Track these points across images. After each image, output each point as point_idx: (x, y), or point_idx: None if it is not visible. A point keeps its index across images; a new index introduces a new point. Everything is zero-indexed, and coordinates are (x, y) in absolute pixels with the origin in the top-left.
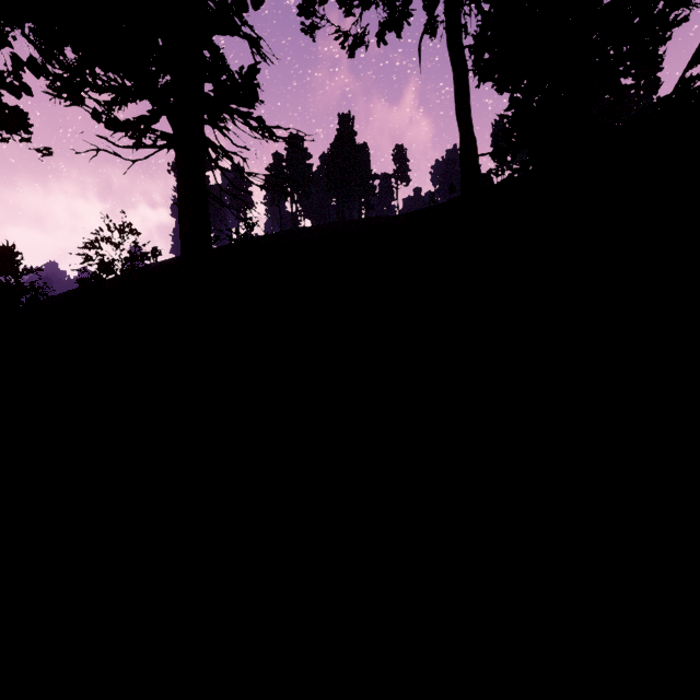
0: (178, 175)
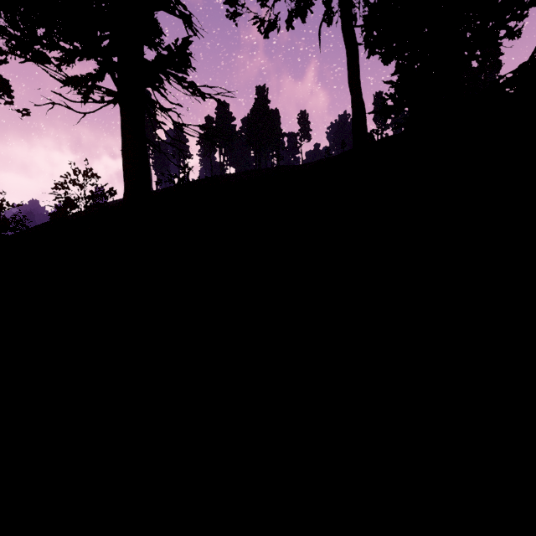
0: (122, 125)
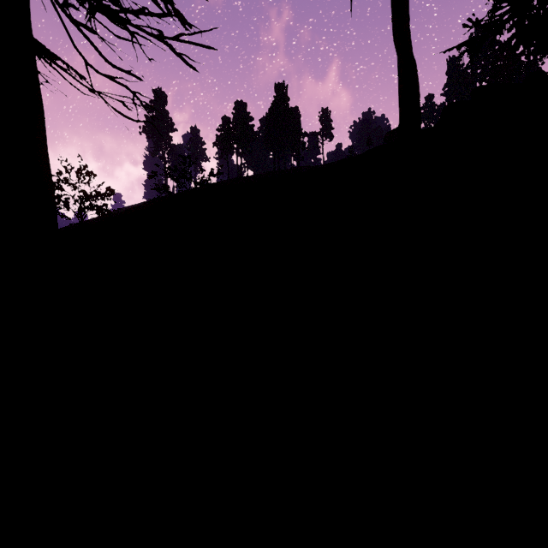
0: None
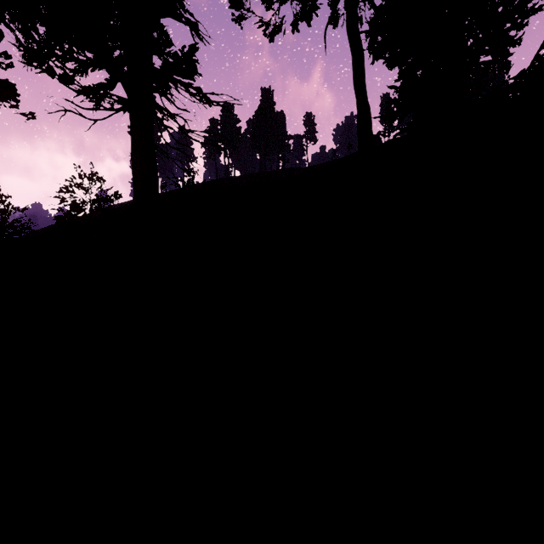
0: (131, 132)
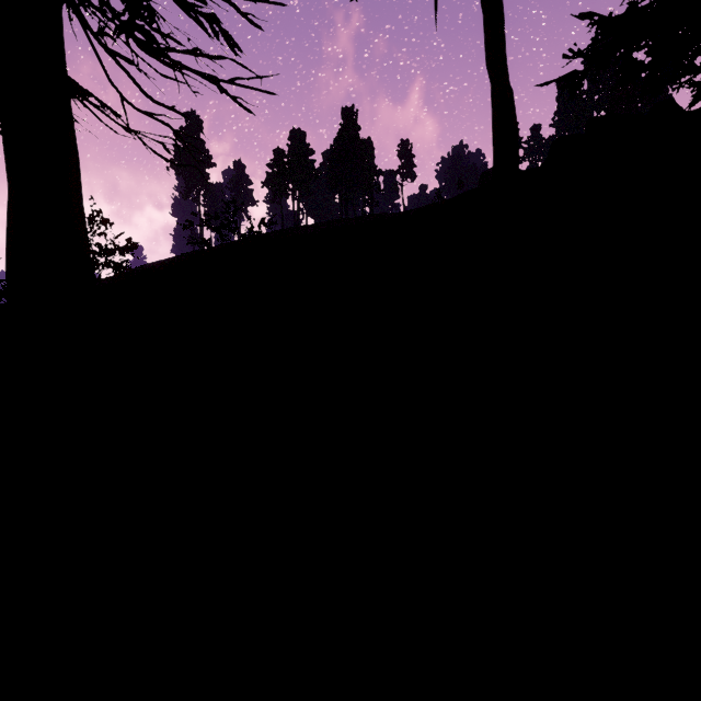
0: None
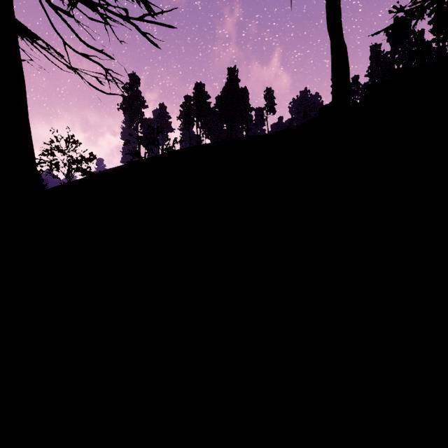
0: None
